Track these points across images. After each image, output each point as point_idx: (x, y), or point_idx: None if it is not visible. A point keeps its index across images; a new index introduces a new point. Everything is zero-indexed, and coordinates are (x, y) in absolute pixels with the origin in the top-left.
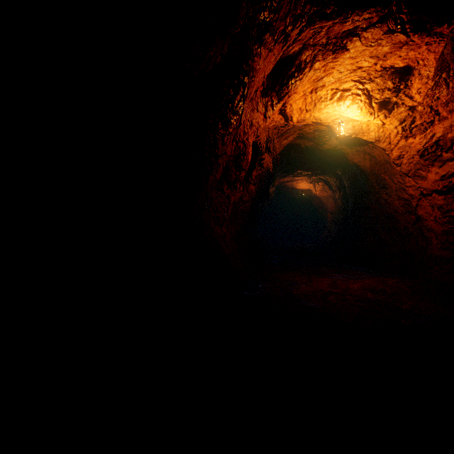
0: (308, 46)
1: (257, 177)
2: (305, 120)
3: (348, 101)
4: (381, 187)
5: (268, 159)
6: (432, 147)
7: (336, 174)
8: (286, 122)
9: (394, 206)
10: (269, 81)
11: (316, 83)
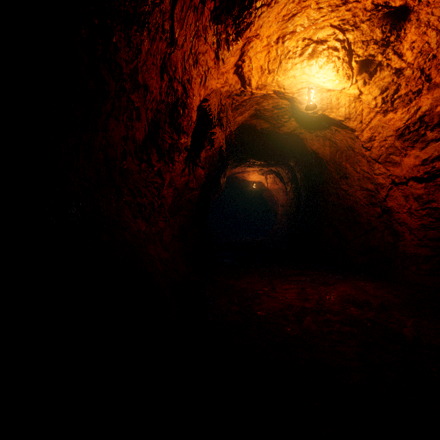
0: None
1: (206, 159)
2: (266, 87)
3: (322, 58)
4: (341, 177)
5: (220, 134)
6: (415, 124)
7: (288, 165)
8: (242, 87)
9: (356, 198)
10: None
11: (285, 23)
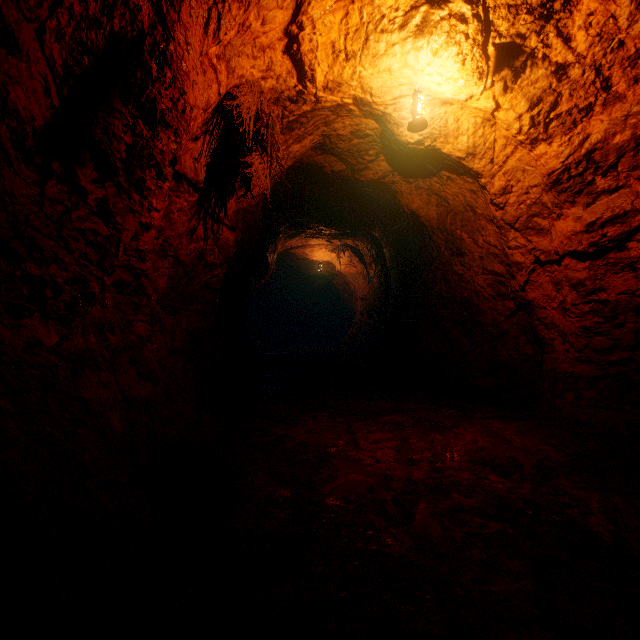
0: None
1: (238, 215)
2: (341, 87)
3: (439, 36)
4: (454, 253)
5: (261, 167)
6: (579, 164)
7: (372, 237)
8: (300, 84)
9: (476, 286)
10: None
11: None
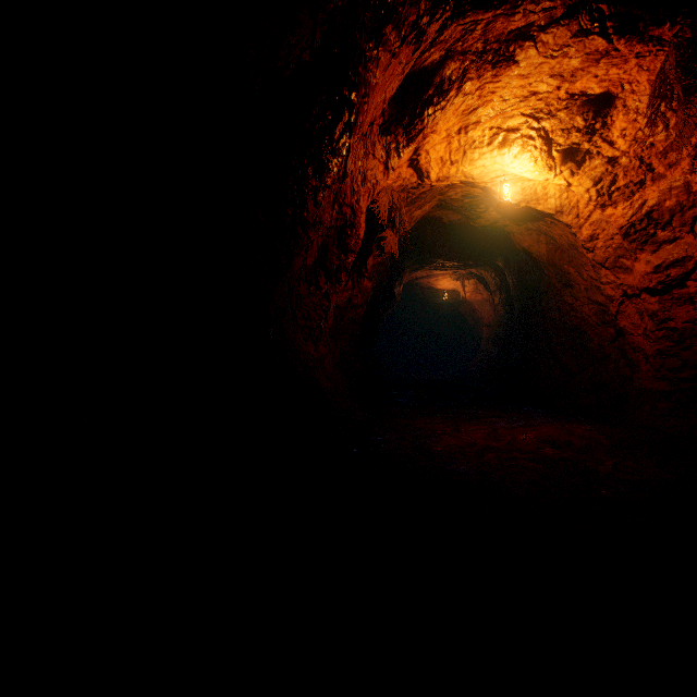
0: (455, 54)
1: (374, 268)
2: (449, 178)
3: (516, 147)
4: (564, 285)
5: (392, 238)
6: (641, 221)
7: (496, 266)
8: (419, 180)
9: (583, 314)
10: (392, 110)
11: (466, 117)
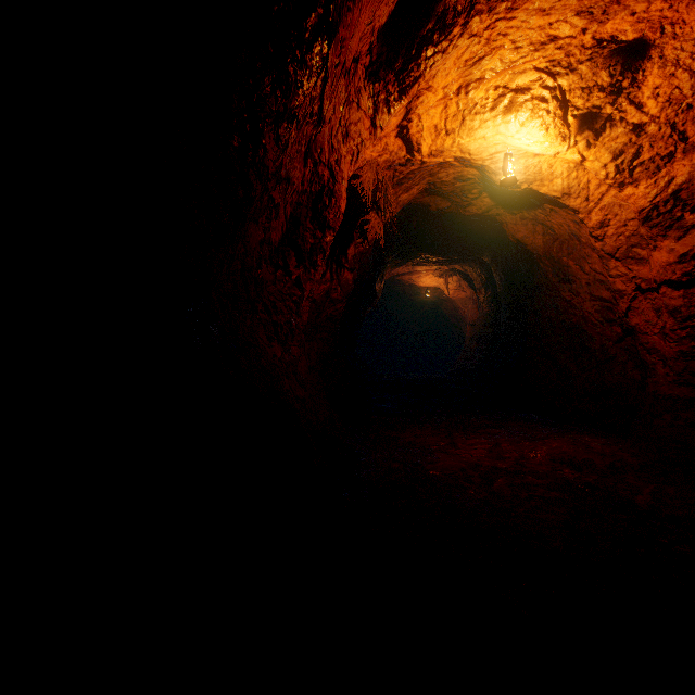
0: None
1: (356, 258)
2: (443, 153)
3: (524, 112)
4: (562, 280)
5: (376, 222)
6: (667, 202)
7: (481, 261)
8: (409, 154)
9: (584, 312)
10: (382, 46)
11: (468, 70)
